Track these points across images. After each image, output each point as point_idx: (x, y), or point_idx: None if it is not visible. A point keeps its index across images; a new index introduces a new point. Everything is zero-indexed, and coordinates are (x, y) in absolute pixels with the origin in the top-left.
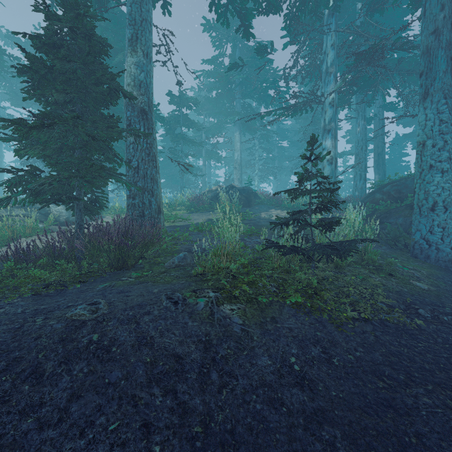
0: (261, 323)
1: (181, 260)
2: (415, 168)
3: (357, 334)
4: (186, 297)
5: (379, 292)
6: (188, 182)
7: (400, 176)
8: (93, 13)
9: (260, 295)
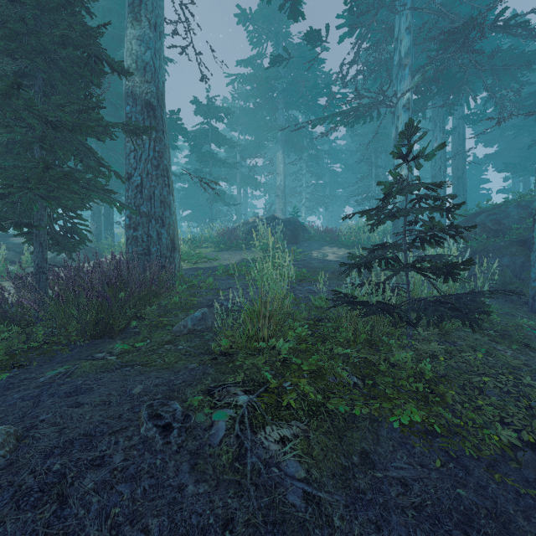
0: (344, 473)
1: (197, 322)
2: (535, 186)
3: (534, 487)
4: (192, 409)
5: (530, 382)
6: (219, 214)
7: (493, 204)
8: None
9: (332, 397)
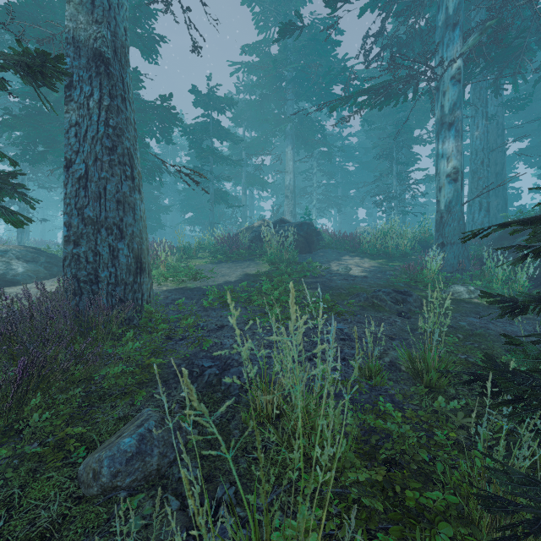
0: None
1: (122, 466)
2: None
3: None
4: None
5: None
6: (222, 217)
7: None
8: None
9: None
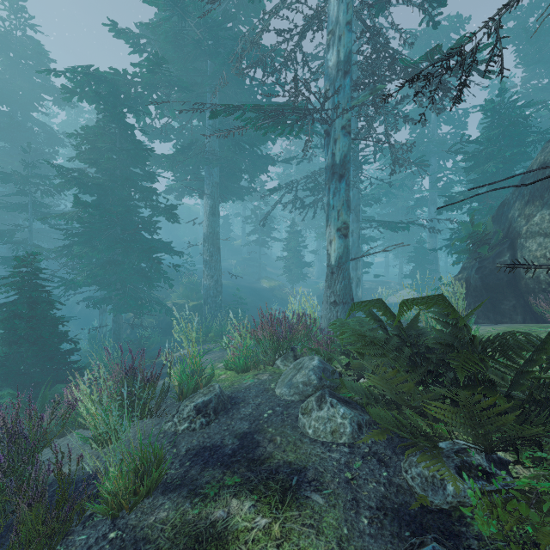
0: None
1: None
2: None
3: None
4: None
5: None
6: None
7: None
8: (425, 242)
9: None
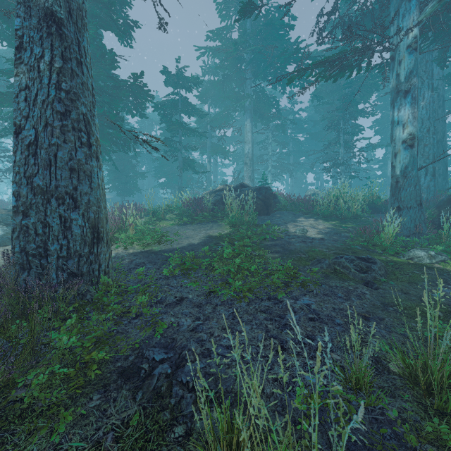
0: None
1: None
2: None
3: None
4: None
5: None
6: (190, 181)
7: None
8: None
9: None
